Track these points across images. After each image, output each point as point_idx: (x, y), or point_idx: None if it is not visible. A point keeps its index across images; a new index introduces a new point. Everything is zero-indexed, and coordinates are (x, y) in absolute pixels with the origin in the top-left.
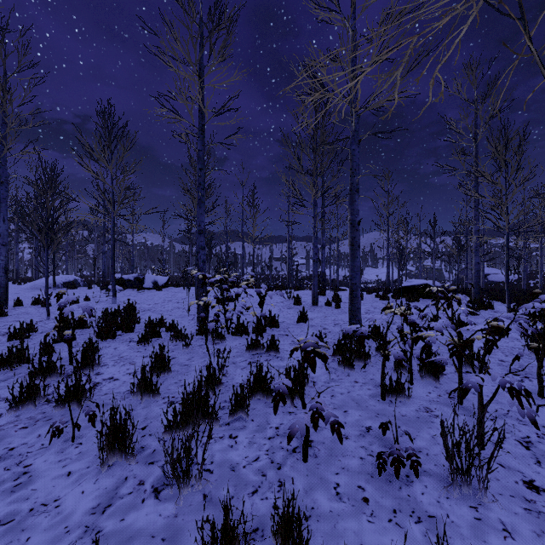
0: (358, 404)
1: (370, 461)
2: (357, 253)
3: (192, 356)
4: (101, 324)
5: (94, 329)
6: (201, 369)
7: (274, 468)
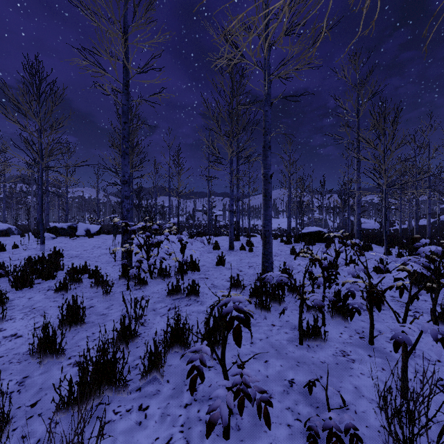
0: (278, 352)
1: (299, 430)
2: (269, 203)
3: (112, 304)
4: (16, 273)
5: (9, 279)
6: (113, 323)
7: None
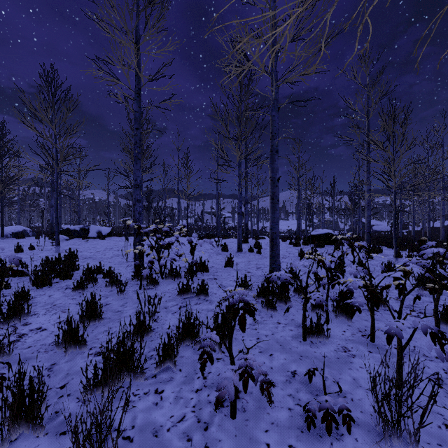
0: (282, 347)
1: (299, 413)
2: (276, 206)
3: (126, 302)
4: (37, 272)
5: (30, 278)
6: (130, 317)
7: (201, 429)
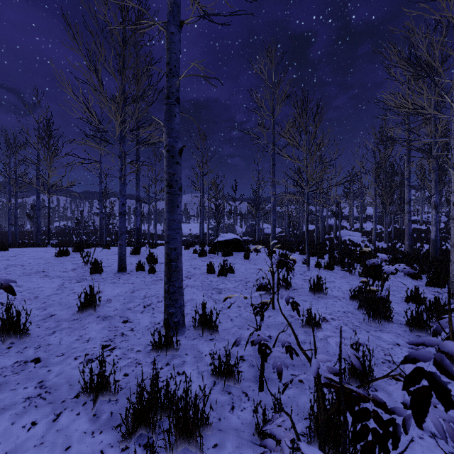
0: None
1: None
2: (177, 199)
3: None
4: None
5: None
6: None
7: None
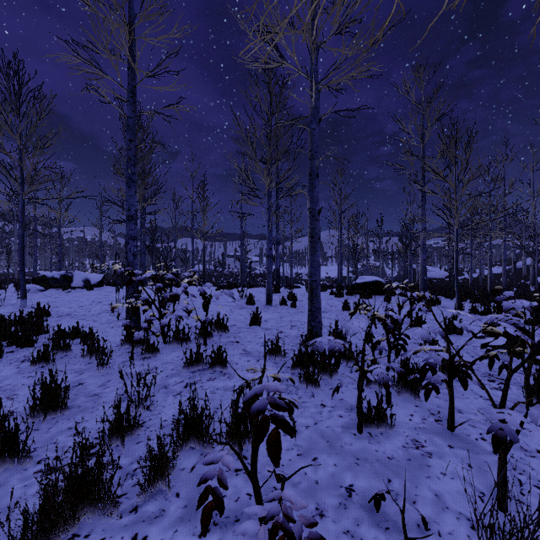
0: (331, 444)
1: None
2: (317, 246)
3: (109, 379)
4: None
5: None
6: (104, 410)
7: None
